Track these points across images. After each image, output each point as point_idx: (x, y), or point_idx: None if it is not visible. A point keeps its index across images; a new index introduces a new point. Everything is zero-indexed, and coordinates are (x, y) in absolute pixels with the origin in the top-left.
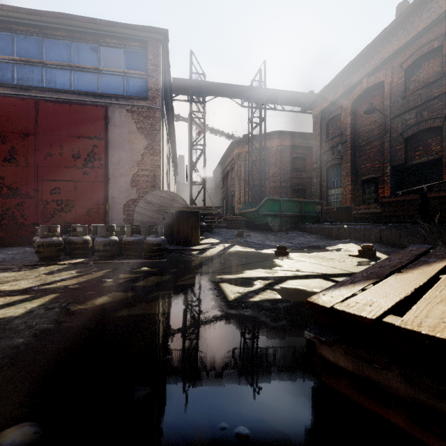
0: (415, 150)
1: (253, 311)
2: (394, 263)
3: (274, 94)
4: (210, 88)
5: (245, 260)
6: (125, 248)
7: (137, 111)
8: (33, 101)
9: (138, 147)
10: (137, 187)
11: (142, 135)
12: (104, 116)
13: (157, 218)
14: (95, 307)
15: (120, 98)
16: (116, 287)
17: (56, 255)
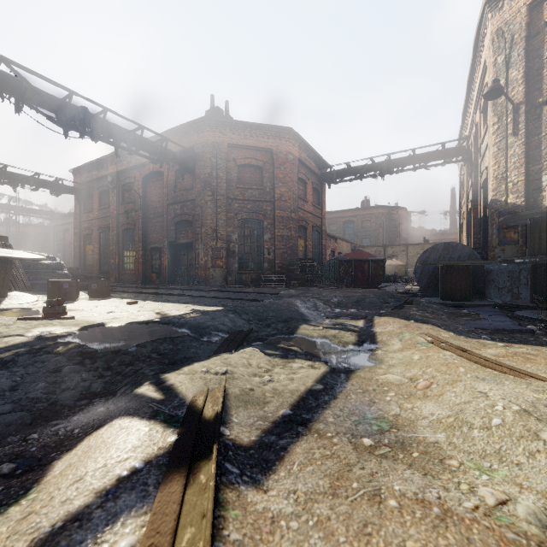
0: None
1: None
2: None
3: (26, 210)
4: None
5: None
6: None
7: None
8: None
9: None
10: None
11: None
12: None
13: None
14: None
15: None
16: None
17: None
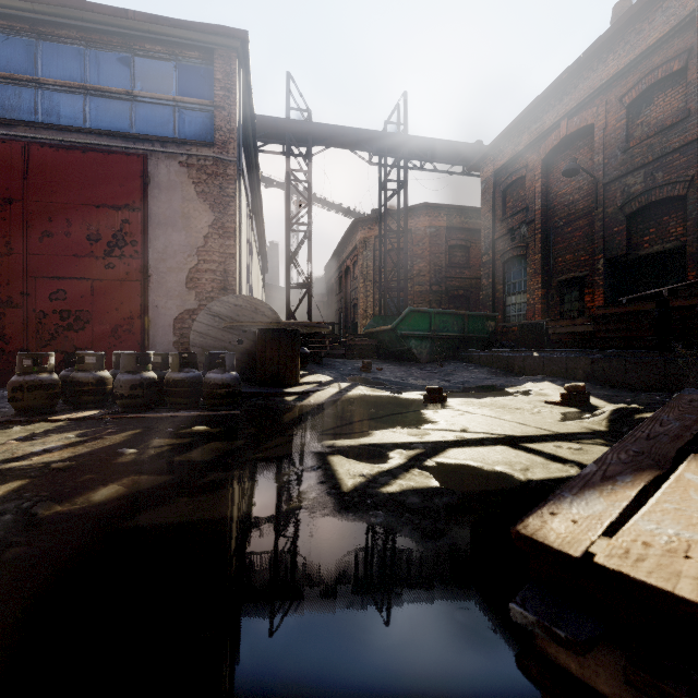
0: (643, 234)
1: (388, 514)
2: (675, 430)
3: (421, 144)
4: (319, 133)
5: (374, 411)
6: (168, 392)
7: (197, 165)
8: (19, 145)
9: (198, 224)
10: (197, 289)
11: (205, 204)
12: (141, 172)
13: (230, 341)
14: (90, 508)
15: (168, 143)
16: (139, 465)
17: (46, 404)
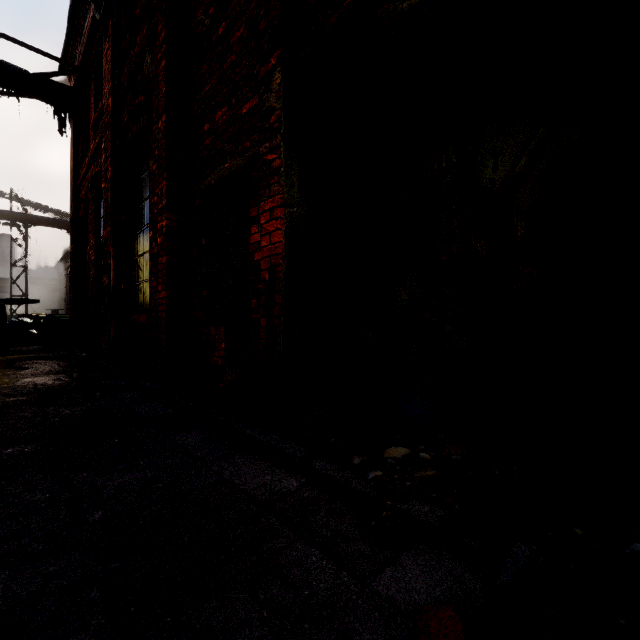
0: None
1: None
2: None
3: None
4: (33, 220)
5: None
6: None
7: None
8: None
9: None
10: None
11: None
12: None
13: None
14: None
15: None
16: None
17: None
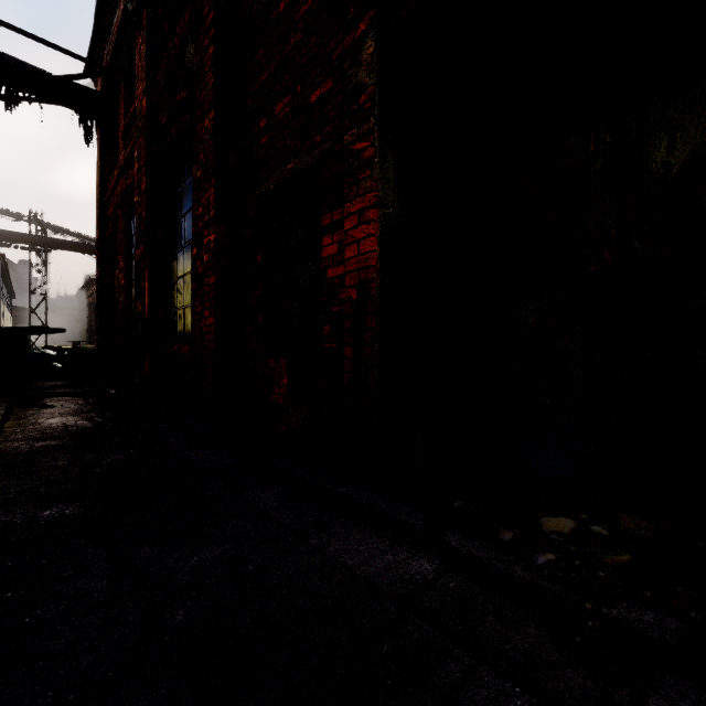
0: None
1: None
2: None
3: None
4: (53, 244)
5: None
6: None
7: None
8: None
9: None
10: None
11: None
12: None
13: None
14: None
15: None
16: None
17: None
